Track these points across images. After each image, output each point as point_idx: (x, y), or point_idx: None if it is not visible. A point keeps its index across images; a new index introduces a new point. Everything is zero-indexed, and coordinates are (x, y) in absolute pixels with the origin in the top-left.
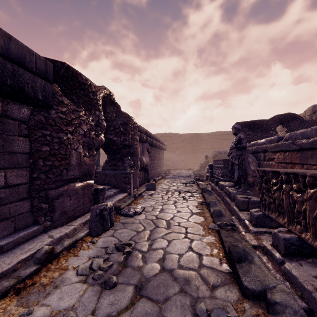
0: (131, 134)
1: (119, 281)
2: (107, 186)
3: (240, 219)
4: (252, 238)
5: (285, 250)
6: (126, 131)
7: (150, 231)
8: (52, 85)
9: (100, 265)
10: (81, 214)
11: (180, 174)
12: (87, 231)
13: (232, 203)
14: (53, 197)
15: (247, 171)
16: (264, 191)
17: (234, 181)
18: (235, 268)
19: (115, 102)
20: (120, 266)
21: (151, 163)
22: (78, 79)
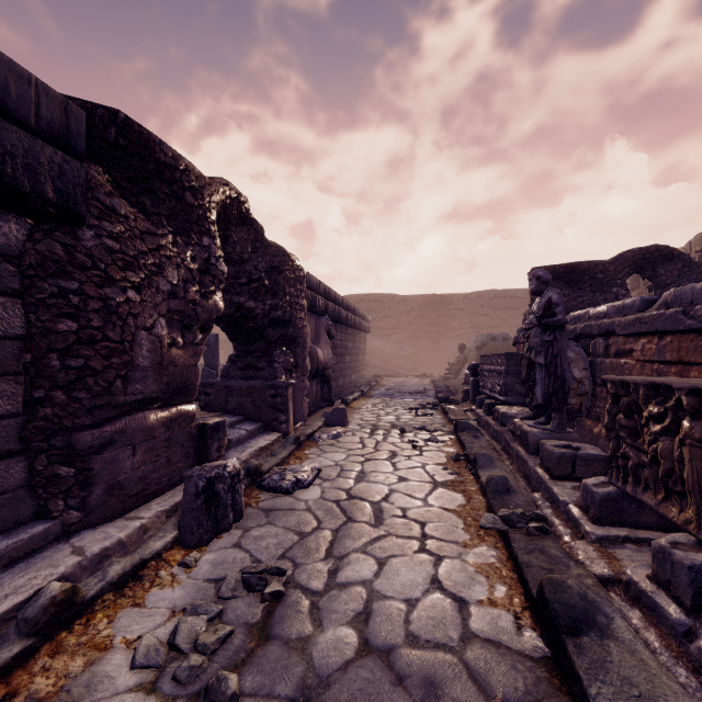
0: (289, 295)
1: (245, 687)
2: (233, 418)
3: (556, 502)
4: (594, 557)
5: (694, 598)
6: (278, 287)
7: (334, 531)
8: (85, 167)
9: (199, 635)
10: (164, 489)
11: (403, 386)
12: (173, 535)
13: (531, 460)
14: (87, 448)
15: (567, 382)
16: (624, 434)
17: (535, 405)
18: (562, 651)
19: (250, 218)
20: (251, 638)
21: (336, 361)
22: (154, 154)
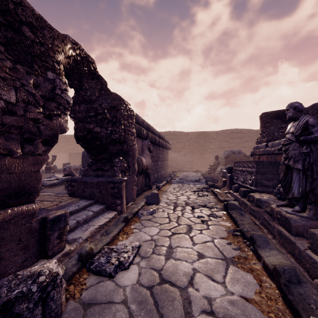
0: (124, 125)
1: None
2: (86, 202)
3: None
4: None
5: None
6: (116, 119)
7: None
8: None
9: None
10: None
11: (187, 177)
12: None
13: (298, 242)
14: None
15: None
16: None
17: (290, 197)
18: None
19: (97, 74)
20: None
21: (153, 164)
22: None
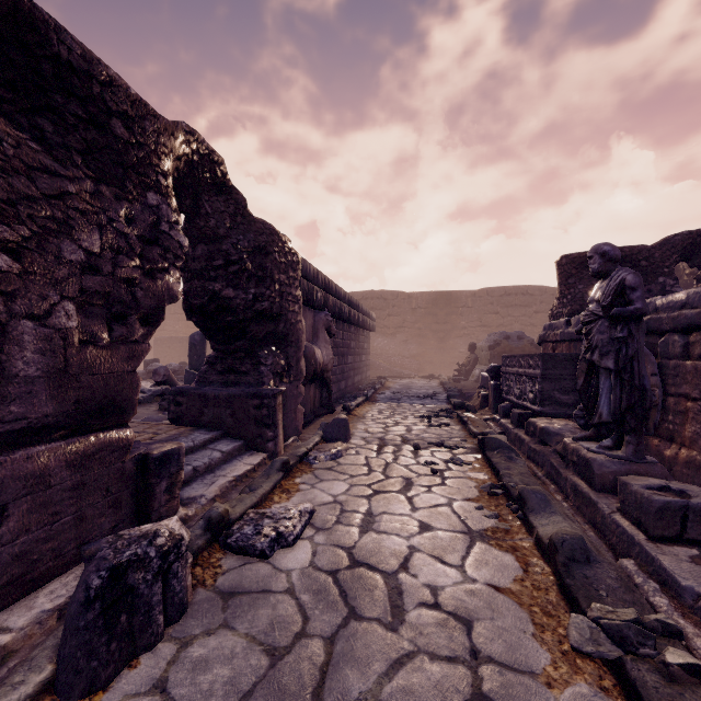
0: (279, 283)
1: None
2: (207, 434)
3: (671, 585)
4: None
5: None
6: (264, 272)
7: (327, 640)
8: None
9: None
10: (70, 562)
11: (410, 388)
12: (41, 677)
13: (602, 502)
14: None
15: (649, 394)
16: None
17: (596, 423)
18: None
19: (229, 185)
20: None
21: (338, 362)
22: (47, 44)
